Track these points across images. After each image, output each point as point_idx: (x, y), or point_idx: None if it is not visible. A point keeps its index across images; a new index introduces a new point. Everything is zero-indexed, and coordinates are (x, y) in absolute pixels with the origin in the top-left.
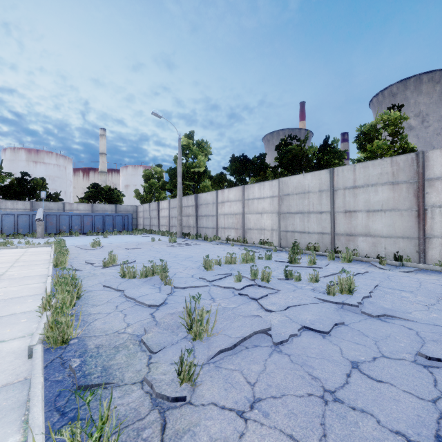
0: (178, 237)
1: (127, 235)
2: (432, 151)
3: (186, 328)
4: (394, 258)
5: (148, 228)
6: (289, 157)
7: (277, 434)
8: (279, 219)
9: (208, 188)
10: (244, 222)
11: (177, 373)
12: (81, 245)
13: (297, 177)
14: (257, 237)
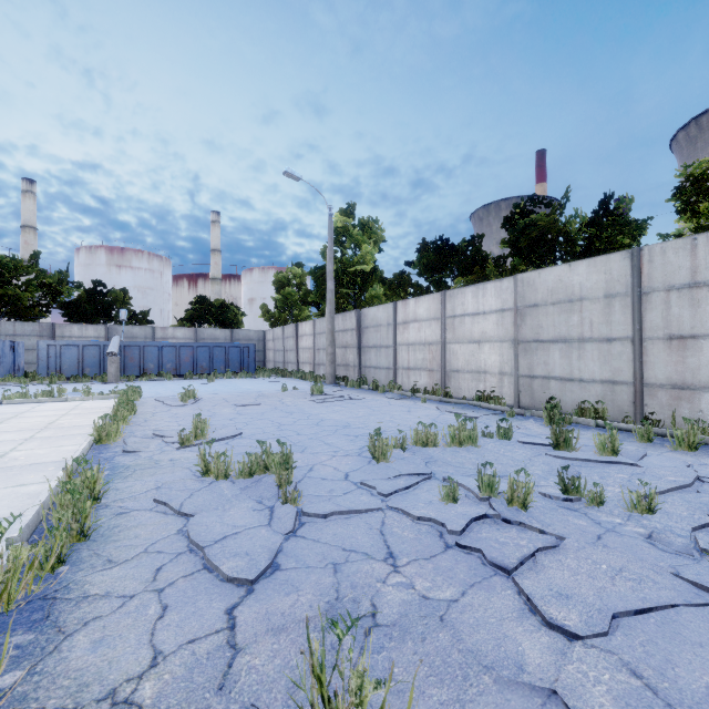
0: (328, 384)
1: (246, 378)
2: None
3: None
4: None
5: (280, 368)
6: (533, 236)
7: None
8: (516, 353)
9: (379, 299)
10: (445, 359)
11: None
12: (164, 397)
13: (555, 270)
14: (470, 386)
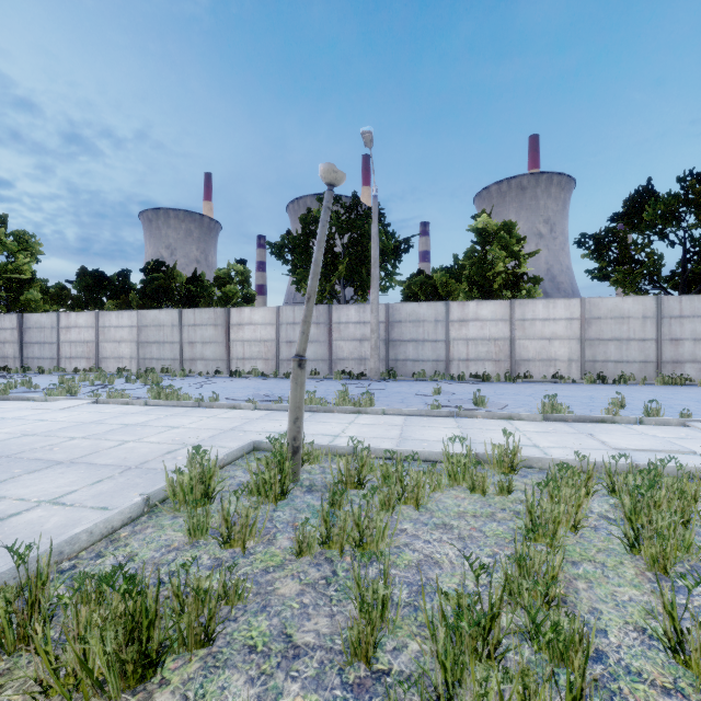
0: None
1: None
2: (233, 308)
3: (67, 392)
4: (216, 373)
5: None
6: (153, 287)
7: (104, 396)
8: (138, 348)
9: (37, 302)
10: (99, 351)
11: (70, 394)
12: None
13: (154, 311)
14: (115, 366)
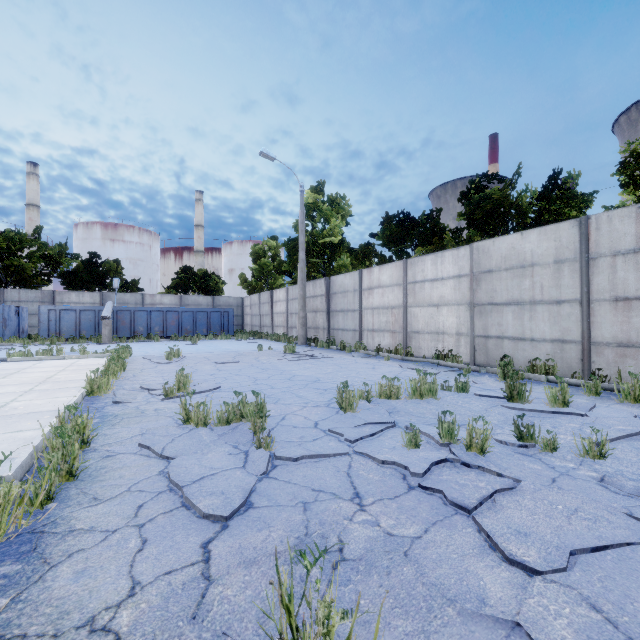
0: (300, 345)
1: (226, 340)
2: None
3: None
4: None
5: (257, 331)
6: (487, 209)
7: None
8: (471, 315)
9: (346, 268)
10: (406, 321)
11: None
12: (152, 356)
13: (508, 238)
14: (430, 346)
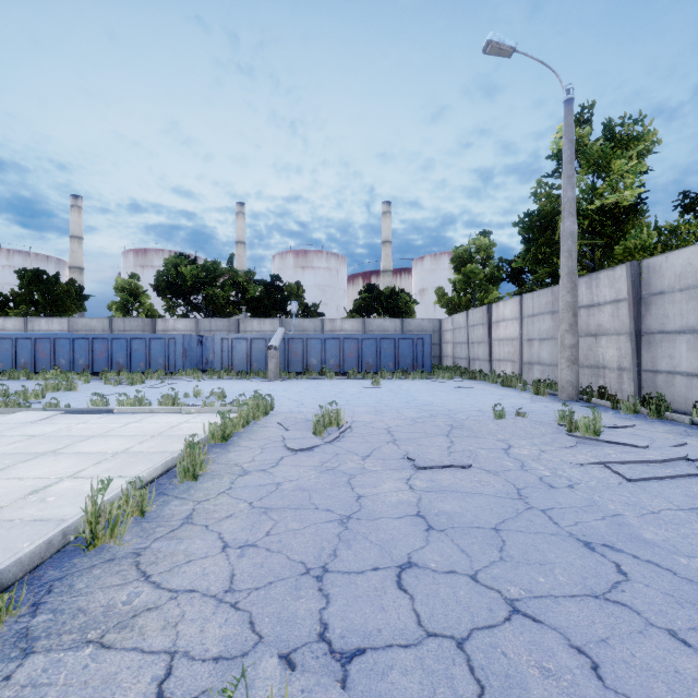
0: (565, 400)
1: (421, 380)
2: None
3: None
4: None
5: (463, 366)
6: None
7: None
8: None
9: (646, 251)
10: None
11: None
12: (295, 418)
13: None
14: None
